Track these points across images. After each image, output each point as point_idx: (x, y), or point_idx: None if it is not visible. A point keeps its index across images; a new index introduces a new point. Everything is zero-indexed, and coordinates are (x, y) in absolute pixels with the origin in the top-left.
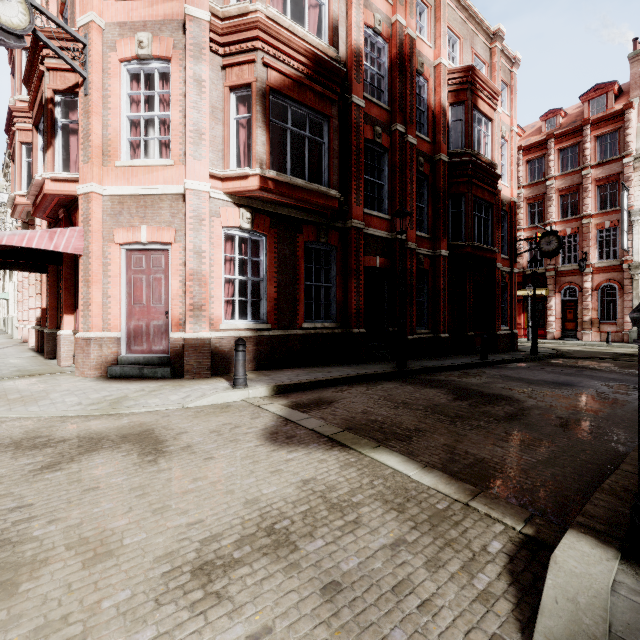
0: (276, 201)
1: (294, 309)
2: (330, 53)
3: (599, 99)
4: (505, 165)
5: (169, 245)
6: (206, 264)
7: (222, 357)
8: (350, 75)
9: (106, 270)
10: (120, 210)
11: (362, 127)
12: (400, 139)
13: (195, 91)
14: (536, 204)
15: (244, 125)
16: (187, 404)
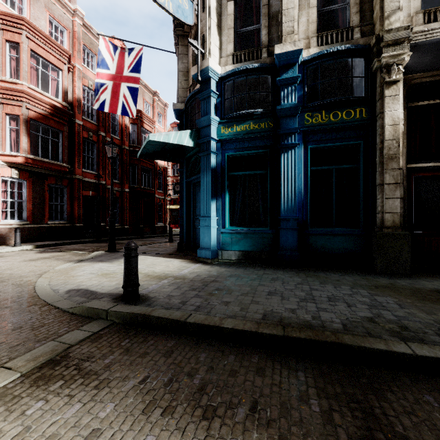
0: (33, 166)
1: (43, 215)
2: (63, 104)
3: None
4: None
5: None
6: None
7: (1, 237)
8: (75, 109)
9: None
10: None
11: (81, 133)
12: (103, 139)
13: None
14: None
15: (14, 130)
16: None
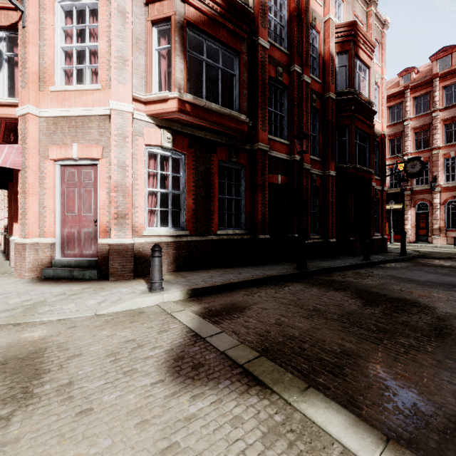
0: (193, 124)
1: (209, 218)
2: None
3: (445, 59)
4: (377, 105)
5: (97, 161)
6: (129, 177)
7: (145, 260)
8: (257, 21)
9: (42, 183)
10: (54, 130)
11: (267, 65)
12: (297, 78)
13: (119, 21)
14: (395, 140)
15: (165, 56)
16: (100, 311)
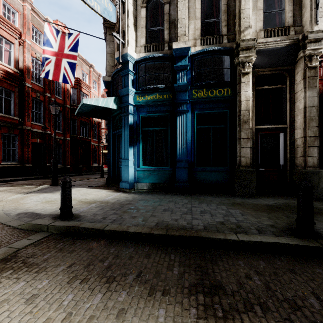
0: None
1: None
2: (15, 70)
3: None
4: None
5: None
6: None
7: None
8: (25, 75)
9: None
10: None
11: (30, 94)
12: (48, 98)
13: None
14: None
15: None
16: None
